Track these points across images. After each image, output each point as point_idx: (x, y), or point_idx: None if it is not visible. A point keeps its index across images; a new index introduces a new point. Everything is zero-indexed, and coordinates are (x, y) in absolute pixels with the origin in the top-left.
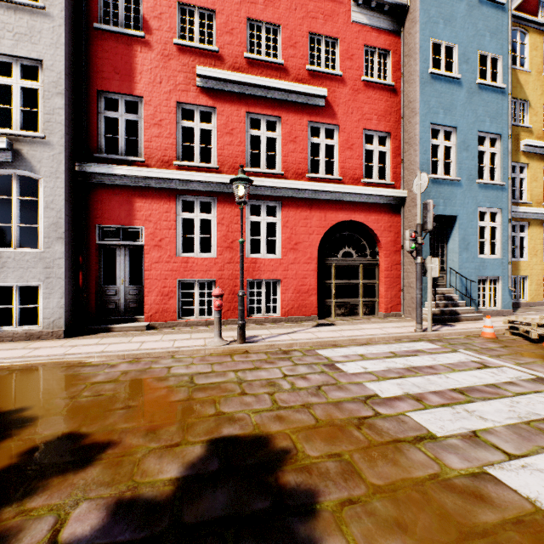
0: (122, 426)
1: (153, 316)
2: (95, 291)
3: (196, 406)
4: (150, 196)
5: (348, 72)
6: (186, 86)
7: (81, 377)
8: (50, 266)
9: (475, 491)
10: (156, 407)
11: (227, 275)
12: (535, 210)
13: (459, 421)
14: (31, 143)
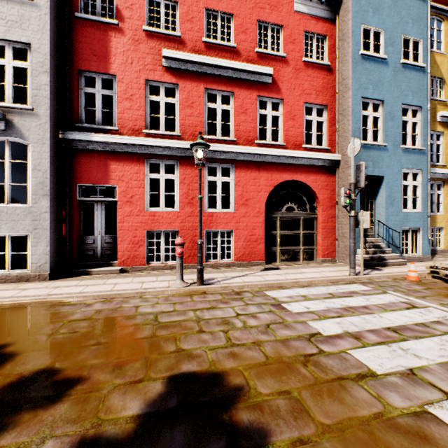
0: (92, 362)
1: (125, 261)
2: (76, 240)
3: (159, 343)
4: (123, 160)
5: (291, 54)
6: (153, 66)
7: (60, 315)
8: (37, 219)
9: (419, 432)
10: (124, 344)
11: (188, 227)
12: None
13: (396, 358)
14: (21, 114)
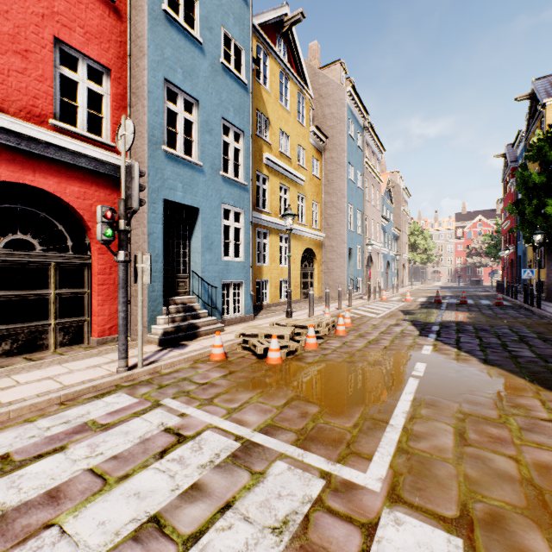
0: None
1: None
2: None
3: None
4: None
5: None
6: None
7: None
8: None
9: None
10: None
11: None
12: (273, 220)
13: None
14: None
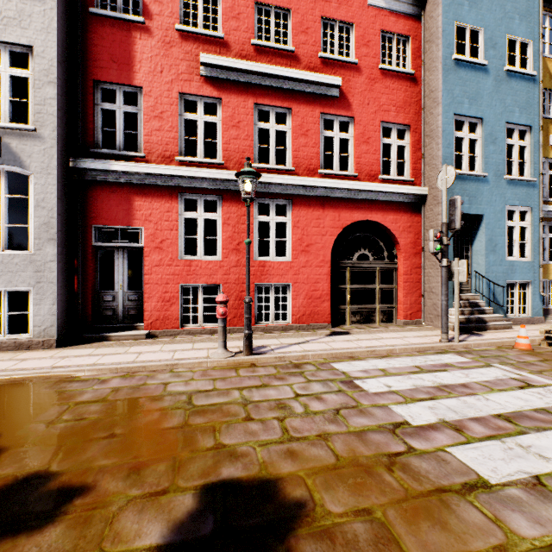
0: (101, 463)
1: (153, 324)
2: (91, 296)
3: (192, 436)
4: (151, 194)
5: (364, 60)
6: (189, 75)
7: (65, 396)
8: (41, 270)
9: None
10: (145, 436)
11: (233, 280)
12: None
13: (514, 460)
14: (20, 136)
